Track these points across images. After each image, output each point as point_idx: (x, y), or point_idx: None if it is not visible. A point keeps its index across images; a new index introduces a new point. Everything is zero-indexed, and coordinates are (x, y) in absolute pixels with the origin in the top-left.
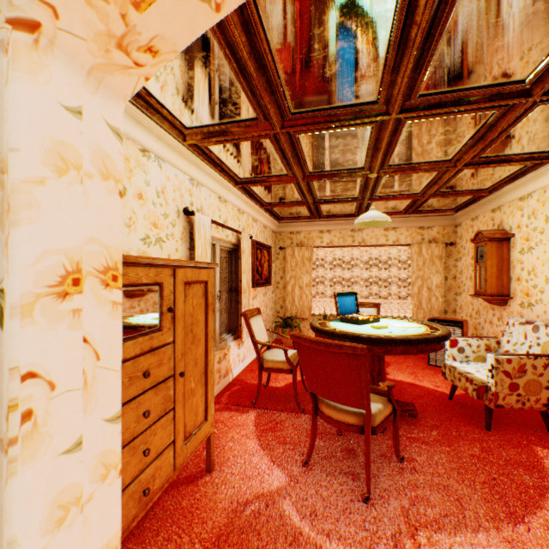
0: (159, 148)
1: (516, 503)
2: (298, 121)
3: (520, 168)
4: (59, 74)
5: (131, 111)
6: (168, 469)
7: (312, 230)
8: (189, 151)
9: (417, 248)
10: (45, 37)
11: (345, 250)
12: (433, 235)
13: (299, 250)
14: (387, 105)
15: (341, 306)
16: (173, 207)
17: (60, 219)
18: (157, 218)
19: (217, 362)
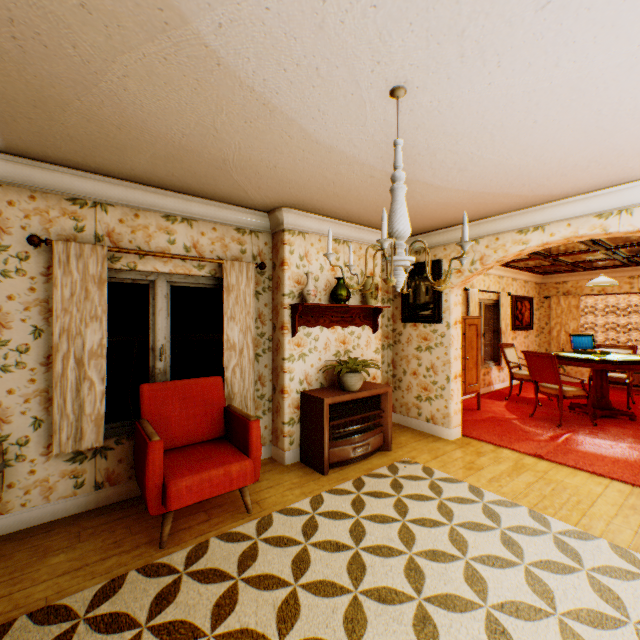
0: None
1: None
2: None
3: None
4: (454, 291)
5: None
6: (462, 390)
7: (579, 279)
8: None
9: None
10: (453, 288)
11: (620, 297)
12: None
13: (564, 298)
14: None
15: (576, 343)
16: None
17: (454, 313)
18: None
19: (482, 374)
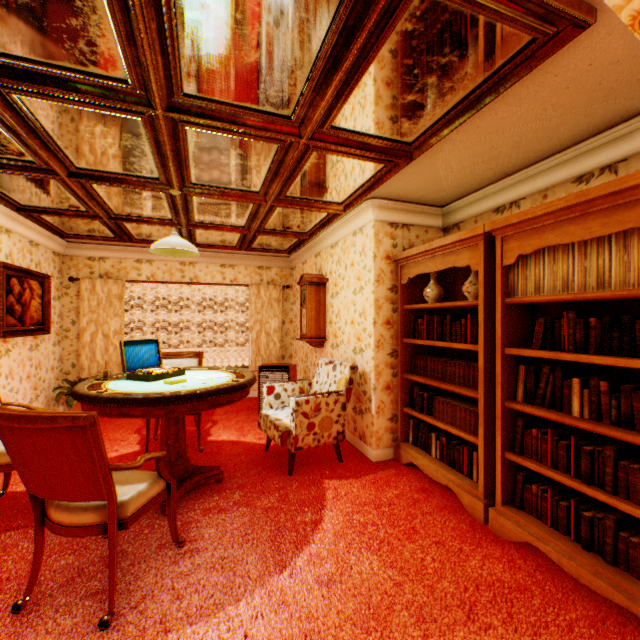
0: None
1: (291, 547)
2: (3, 68)
3: (326, 216)
4: None
5: None
6: None
7: (126, 257)
8: None
9: (256, 289)
10: None
11: (173, 288)
12: (273, 276)
13: (105, 283)
14: (147, 92)
15: (134, 359)
16: None
17: None
18: None
19: None
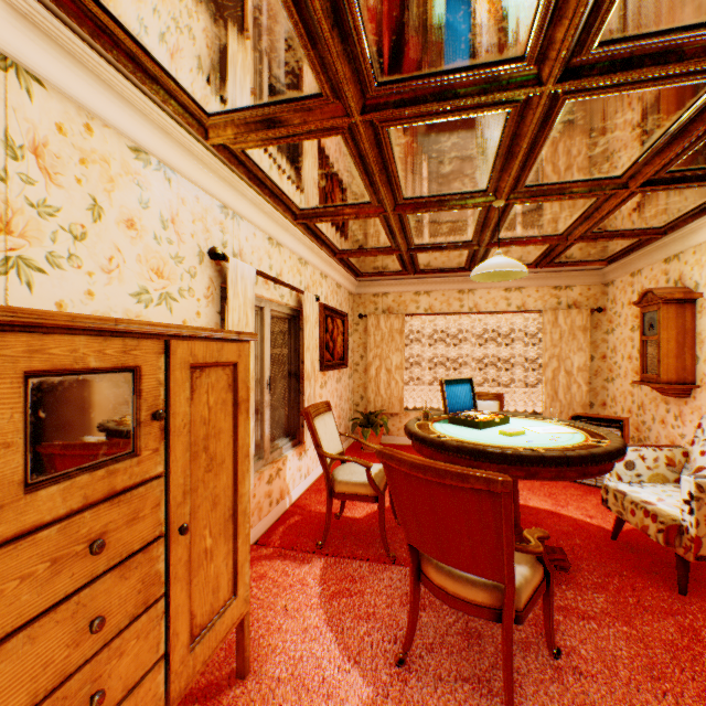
0: (164, 149)
1: None
2: (389, 99)
3: None
4: None
5: (108, 77)
6: None
7: (404, 291)
8: (217, 160)
9: (551, 315)
10: None
11: (450, 319)
12: (574, 298)
13: (386, 318)
14: (540, 64)
15: (451, 400)
16: (192, 246)
17: None
18: (162, 261)
19: (266, 482)
